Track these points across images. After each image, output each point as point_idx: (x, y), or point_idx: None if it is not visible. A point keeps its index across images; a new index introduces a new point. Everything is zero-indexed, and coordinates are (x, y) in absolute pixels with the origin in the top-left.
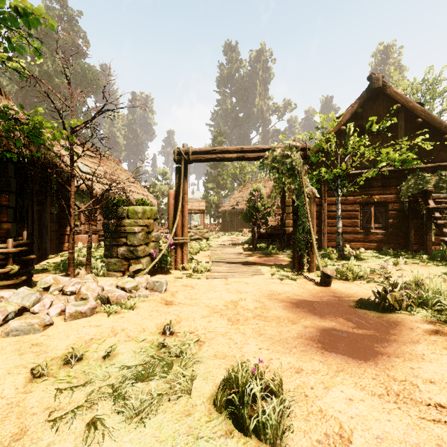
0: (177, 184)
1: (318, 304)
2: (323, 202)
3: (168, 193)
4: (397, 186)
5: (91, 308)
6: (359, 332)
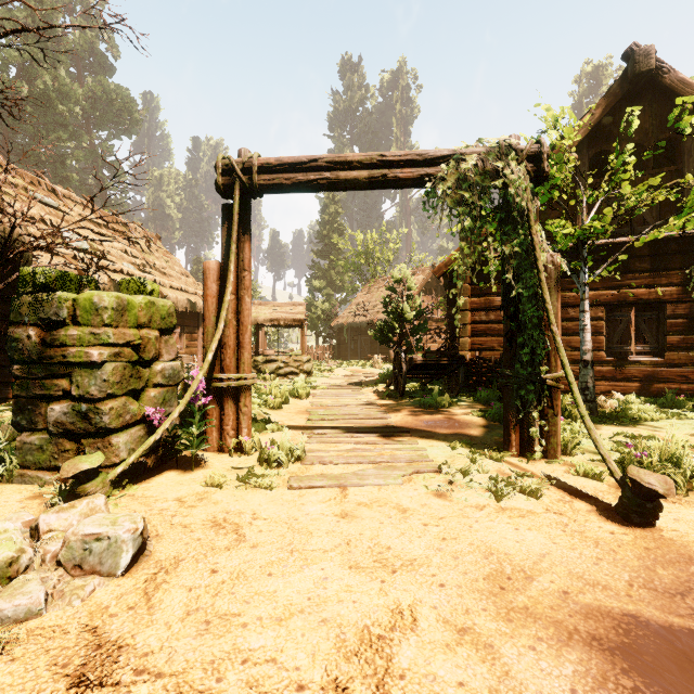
0: (224, 247)
1: None
2: None
3: (204, 267)
4: (682, 270)
5: None
6: None
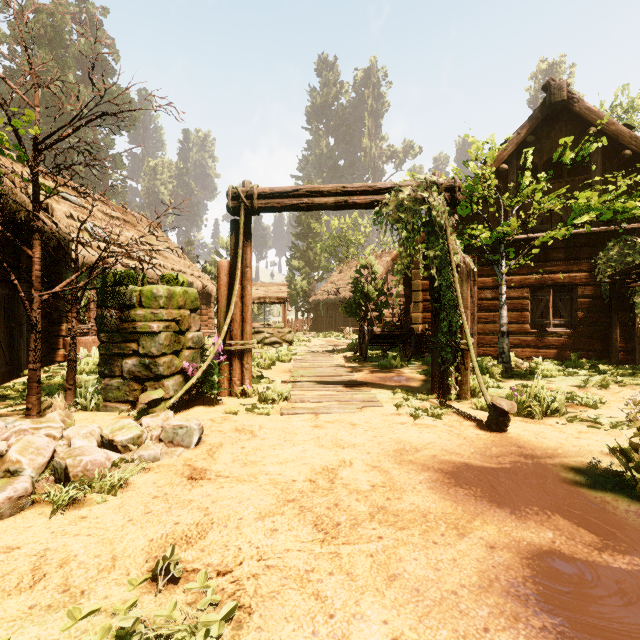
0: (232, 250)
1: (497, 475)
2: (471, 284)
3: (218, 264)
4: (590, 259)
5: (13, 498)
6: (619, 563)
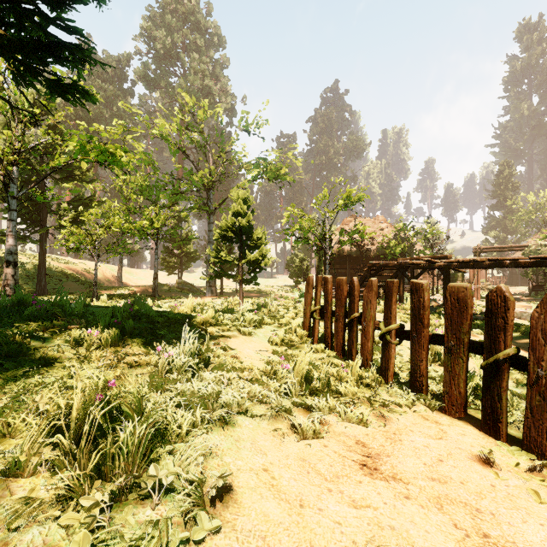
0: None
1: None
2: None
3: None
4: None
5: None
6: None
